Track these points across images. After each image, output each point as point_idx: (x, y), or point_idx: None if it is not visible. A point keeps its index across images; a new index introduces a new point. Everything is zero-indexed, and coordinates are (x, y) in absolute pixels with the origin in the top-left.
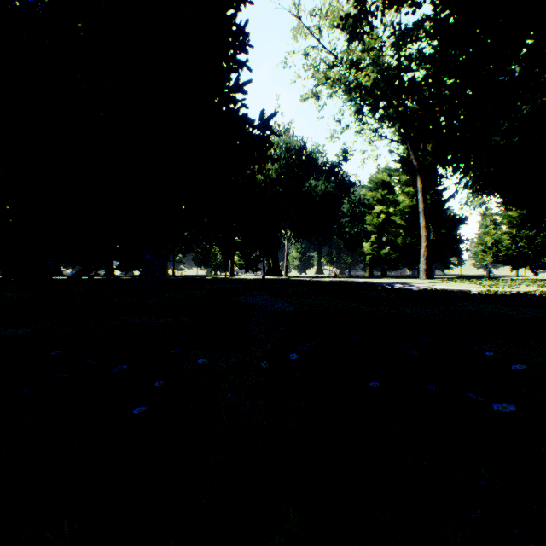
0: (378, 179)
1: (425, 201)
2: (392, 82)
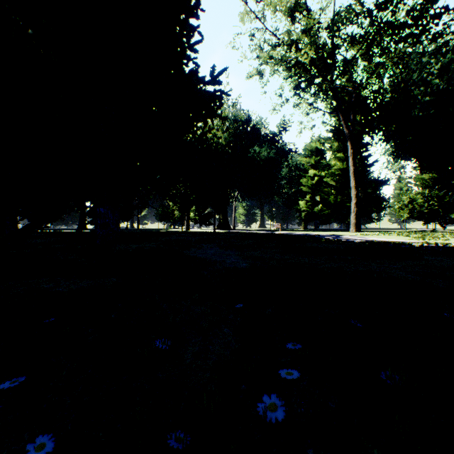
0: (312, 147)
1: (355, 164)
2: (326, 61)
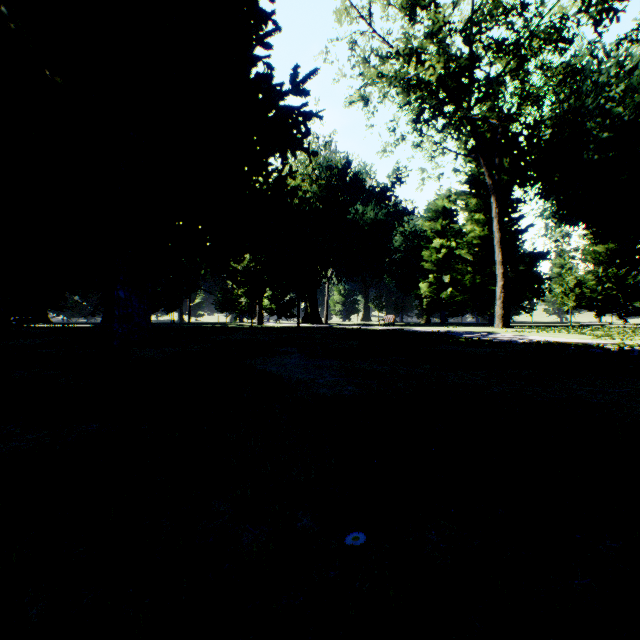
0: (437, 207)
1: (501, 230)
2: (460, 80)
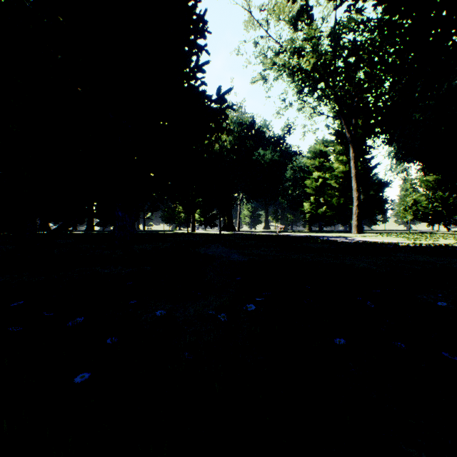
0: (316, 149)
1: (356, 168)
2: (329, 67)
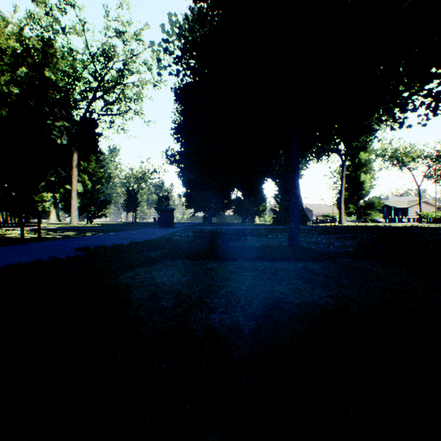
0: None
1: None
2: None
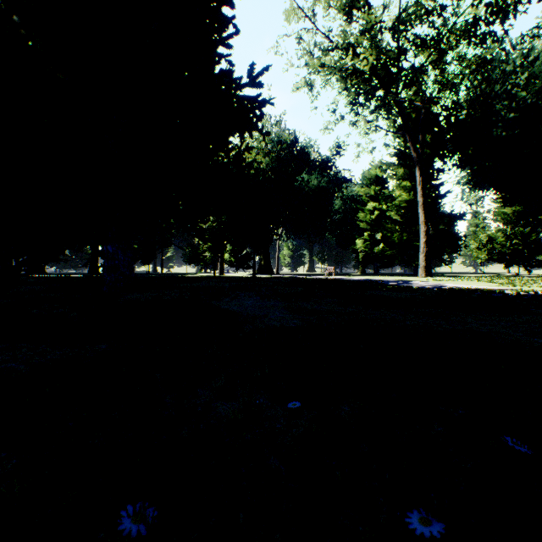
0: (371, 175)
1: (424, 195)
2: (390, 69)
